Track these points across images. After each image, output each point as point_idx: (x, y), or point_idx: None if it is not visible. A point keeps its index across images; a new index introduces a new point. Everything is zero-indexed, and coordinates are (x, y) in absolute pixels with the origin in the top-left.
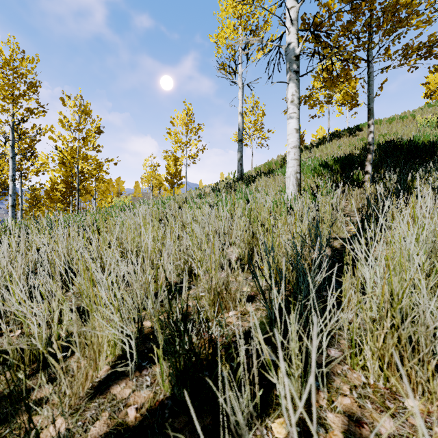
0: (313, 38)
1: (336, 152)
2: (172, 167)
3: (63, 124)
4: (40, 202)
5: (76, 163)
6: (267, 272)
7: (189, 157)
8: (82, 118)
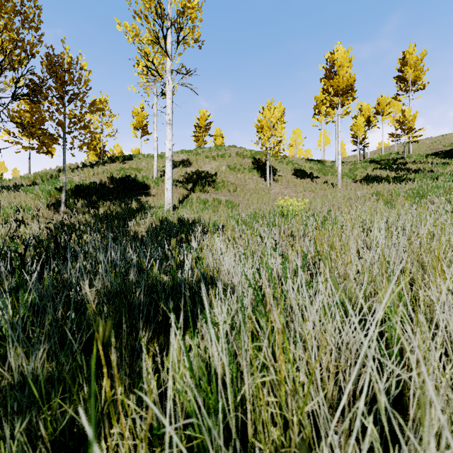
0: (18, 124)
1: (95, 176)
2: None
3: None
4: None
5: None
6: None
7: None
8: None
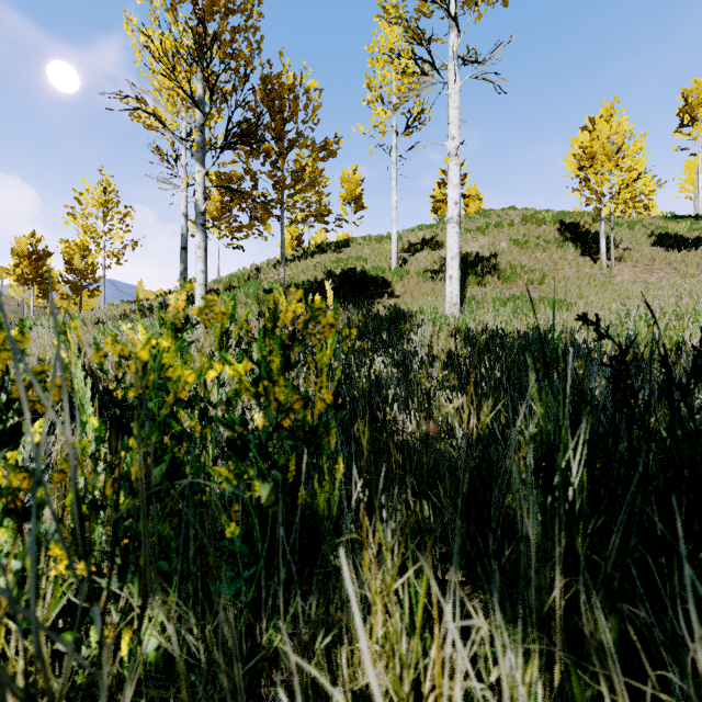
0: (227, 190)
1: (306, 272)
2: (78, 260)
3: None
4: None
5: None
6: None
7: (109, 255)
8: None
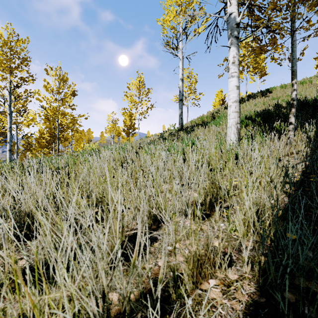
0: (247, 12)
1: (254, 108)
2: (128, 121)
3: (46, 88)
4: (32, 147)
5: (56, 118)
6: (238, 225)
7: (141, 113)
8: (61, 84)
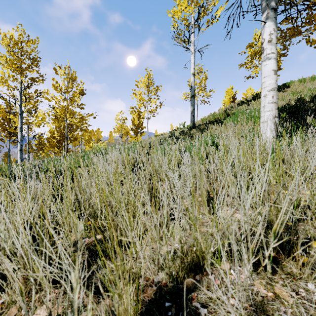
0: None
1: None
2: (136, 120)
3: (55, 87)
4: (44, 147)
5: (65, 117)
6: None
7: (150, 111)
8: (69, 83)
